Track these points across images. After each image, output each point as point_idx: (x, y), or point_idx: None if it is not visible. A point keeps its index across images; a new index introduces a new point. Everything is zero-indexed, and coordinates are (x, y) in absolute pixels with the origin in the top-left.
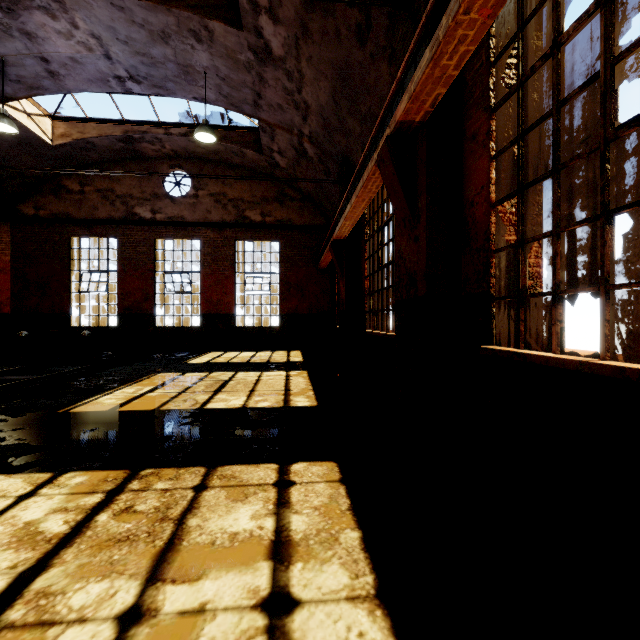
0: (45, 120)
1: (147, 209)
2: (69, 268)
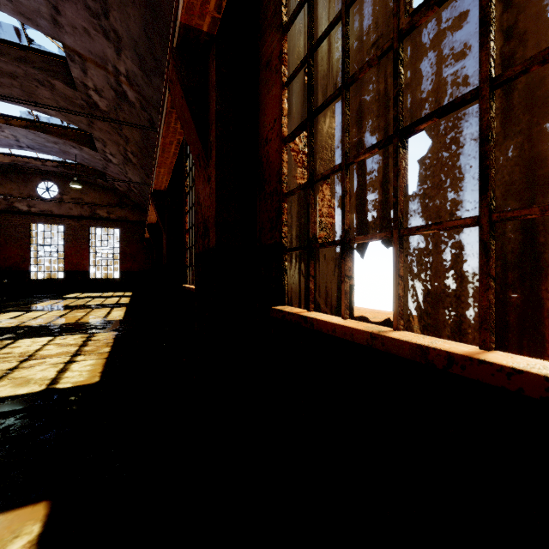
0: None
1: (24, 204)
2: None
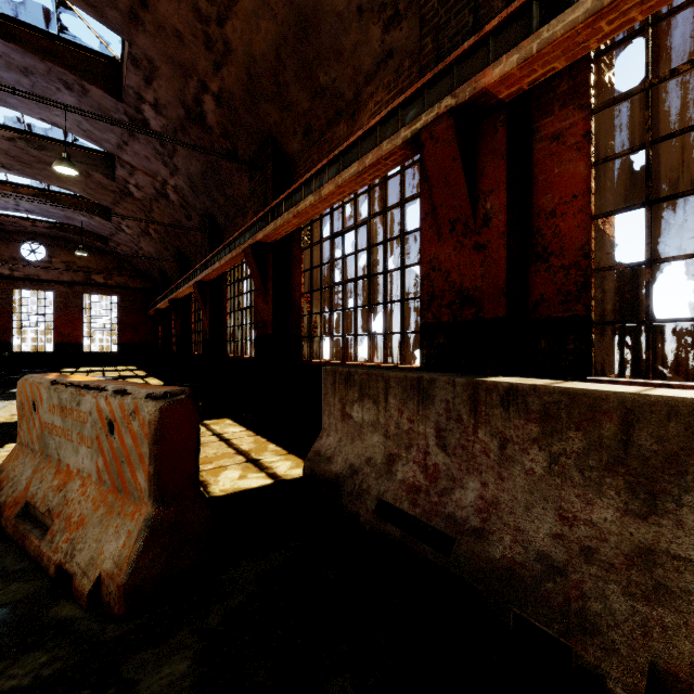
0: None
1: (6, 268)
2: None
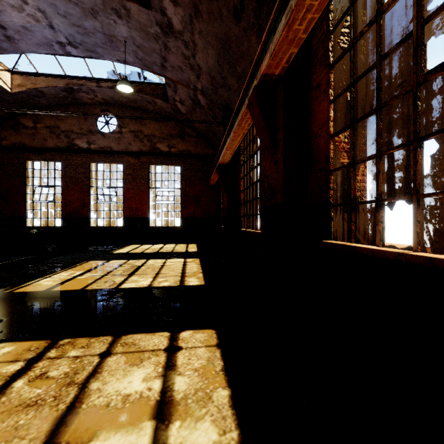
0: (5, 73)
1: (84, 141)
2: (25, 183)
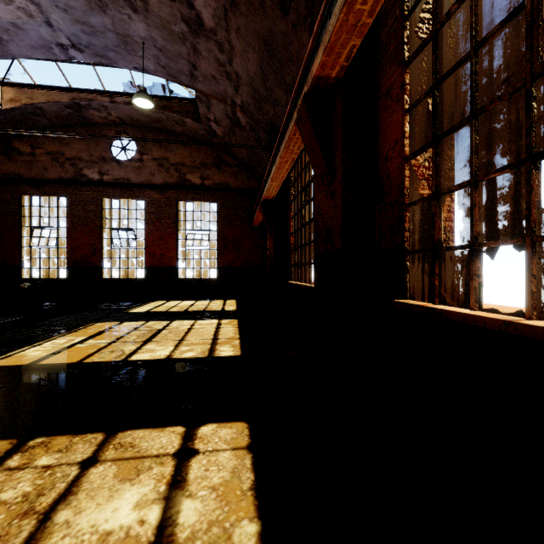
0: None
1: (95, 171)
2: (20, 224)
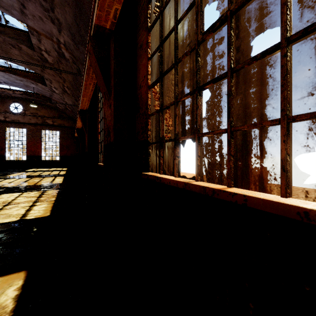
0: None
1: (2, 116)
2: None
